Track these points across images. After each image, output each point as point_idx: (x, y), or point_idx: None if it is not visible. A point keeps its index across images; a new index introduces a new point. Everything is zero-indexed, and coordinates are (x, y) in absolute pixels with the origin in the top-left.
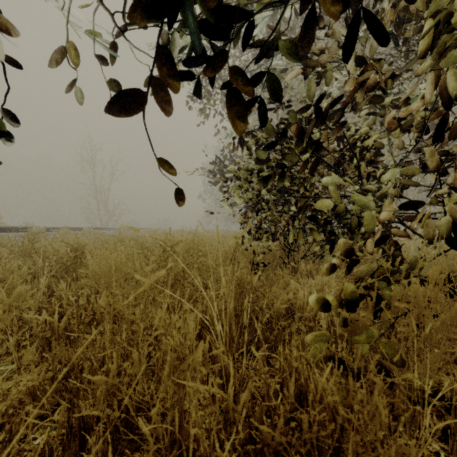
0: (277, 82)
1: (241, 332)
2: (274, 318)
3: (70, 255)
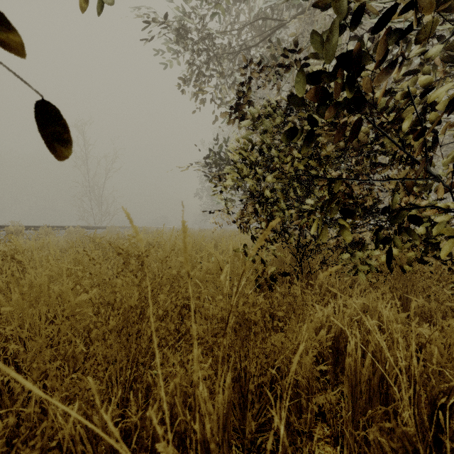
0: None
1: (245, 407)
2: (301, 382)
3: None
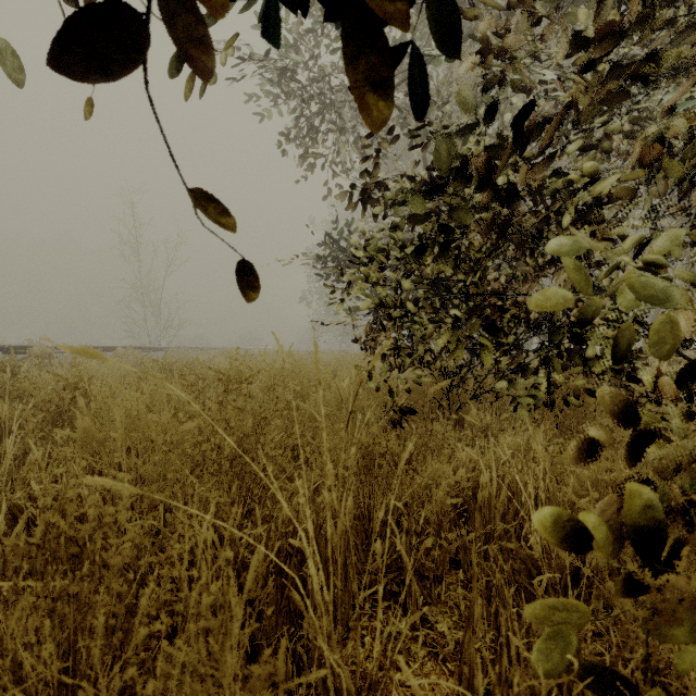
0: (453, 13)
1: (369, 549)
2: (432, 521)
3: (62, 397)
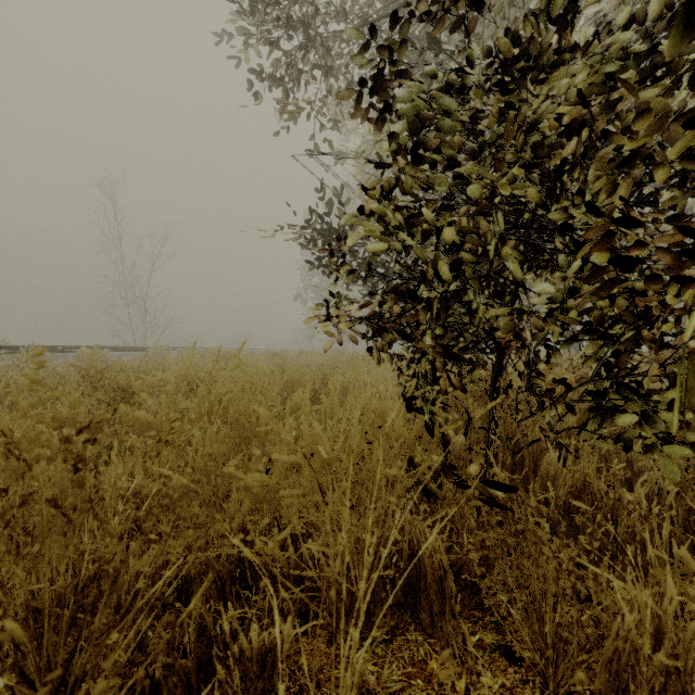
0: None
1: None
2: None
3: None
